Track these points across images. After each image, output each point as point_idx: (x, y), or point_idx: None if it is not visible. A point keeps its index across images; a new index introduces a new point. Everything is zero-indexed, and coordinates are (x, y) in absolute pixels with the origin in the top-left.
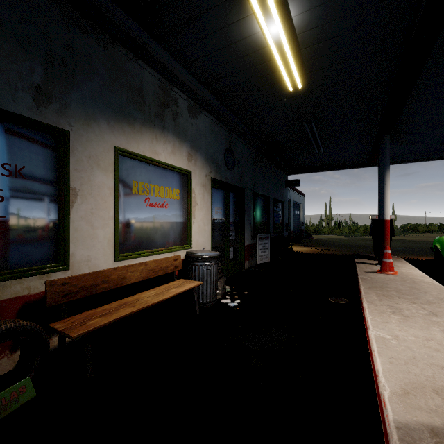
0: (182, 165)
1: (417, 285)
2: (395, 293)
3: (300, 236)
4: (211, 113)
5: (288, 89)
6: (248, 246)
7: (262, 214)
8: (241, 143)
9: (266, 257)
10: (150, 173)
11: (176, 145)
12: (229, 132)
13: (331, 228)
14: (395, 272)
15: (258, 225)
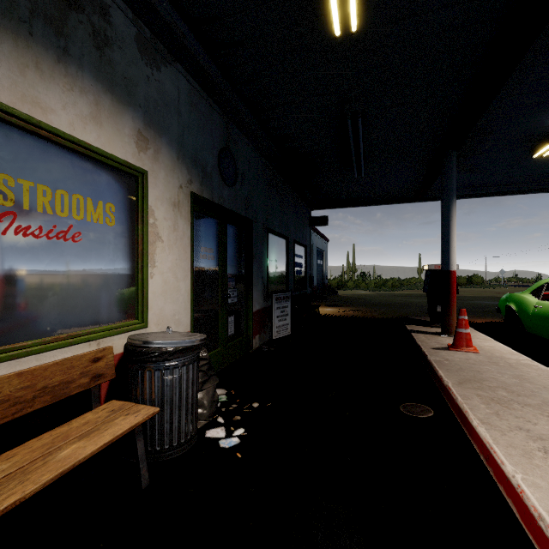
0: (122, 153)
1: (521, 372)
2: (507, 394)
3: (324, 293)
4: (191, 72)
5: (329, 40)
6: (259, 312)
7: (279, 262)
8: (248, 147)
9: (285, 327)
10: (20, 152)
11: (105, 105)
12: (228, 122)
13: (356, 282)
14: (475, 349)
15: (273, 278)
